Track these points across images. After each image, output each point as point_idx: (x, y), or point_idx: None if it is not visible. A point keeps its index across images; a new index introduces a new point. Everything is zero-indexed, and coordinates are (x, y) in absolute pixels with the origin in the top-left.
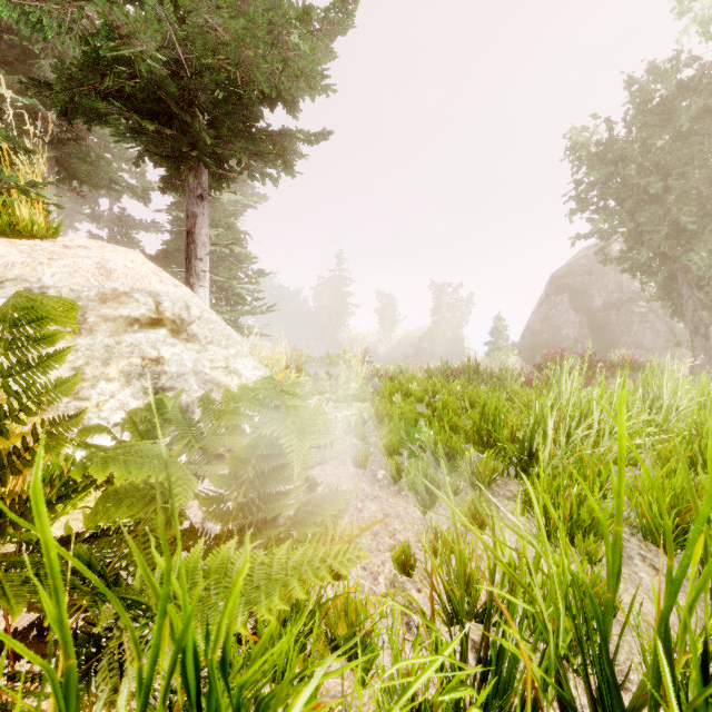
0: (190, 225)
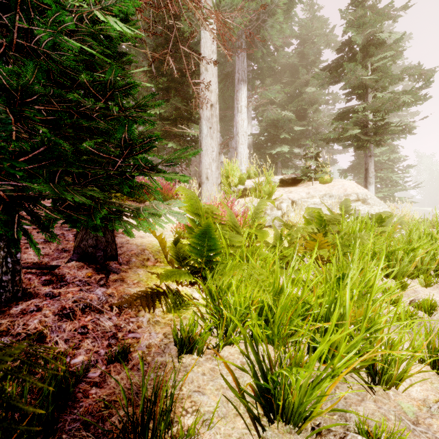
0: (366, 166)
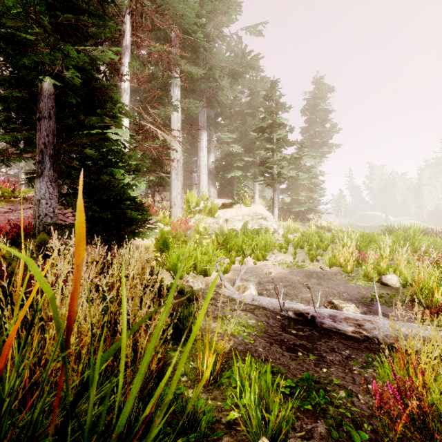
0: (273, 196)
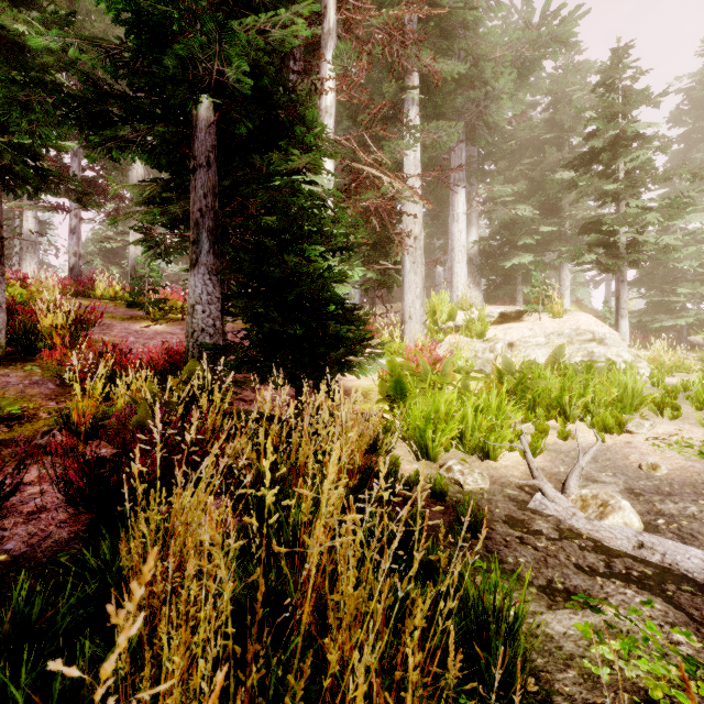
0: (617, 294)
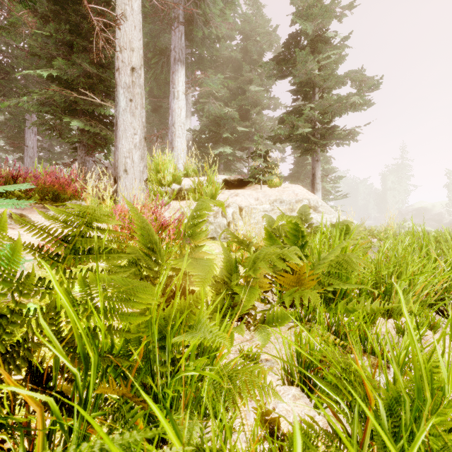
0: (314, 171)
